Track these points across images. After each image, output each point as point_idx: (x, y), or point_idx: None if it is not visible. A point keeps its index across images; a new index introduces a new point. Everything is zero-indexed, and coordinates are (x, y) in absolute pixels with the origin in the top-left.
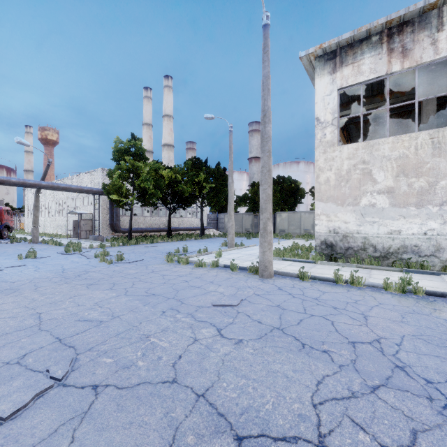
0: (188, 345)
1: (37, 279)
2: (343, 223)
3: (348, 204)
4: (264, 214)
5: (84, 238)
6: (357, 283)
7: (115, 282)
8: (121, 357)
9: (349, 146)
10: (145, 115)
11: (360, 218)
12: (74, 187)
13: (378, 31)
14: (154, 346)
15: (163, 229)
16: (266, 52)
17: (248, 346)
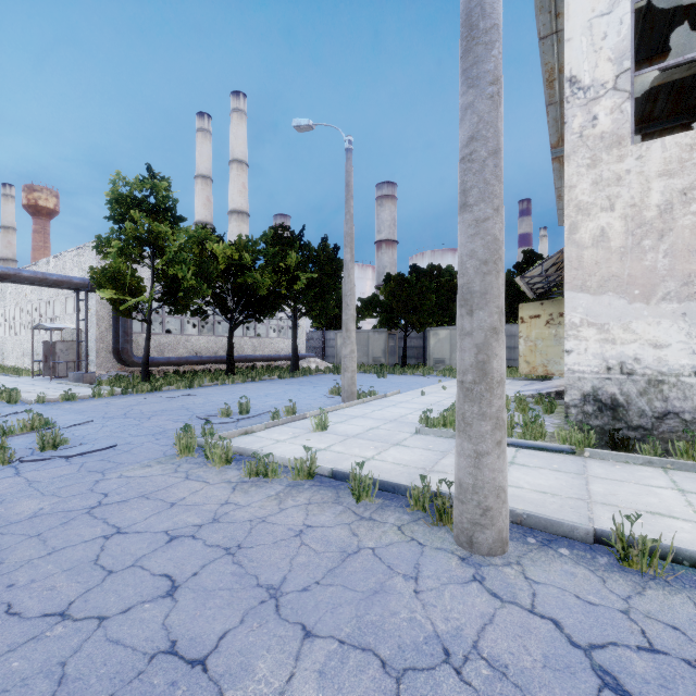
0: None
1: None
2: (650, 346)
3: (666, 298)
4: (478, 314)
5: (62, 377)
6: None
7: None
8: None
9: (668, 140)
10: (199, 161)
11: None
12: (27, 274)
13: None
14: None
15: (221, 358)
16: None
17: None
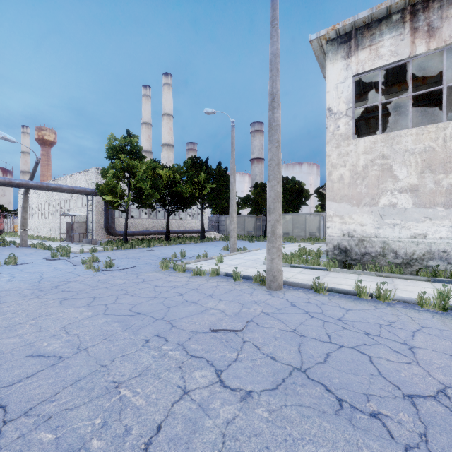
0: (173, 403)
1: (5, 291)
2: (359, 225)
3: (365, 205)
4: (272, 215)
5: (77, 241)
6: (385, 298)
7: (96, 296)
8: (68, 429)
9: (366, 139)
10: (144, 114)
11: (378, 220)
12: (65, 187)
13: (400, 8)
14: (124, 404)
15: (161, 232)
16: (274, 26)
17: (261, 404)
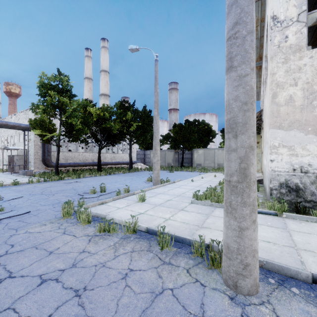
0: None
1: None
2: None
3: None
4: (241, 137)
5: (17, 172)
6: None
7: None
8: None
9: None
10: (86, 71)
11: None
12: None
13: None
14: None
15: (95, 163)
16: None
17: None
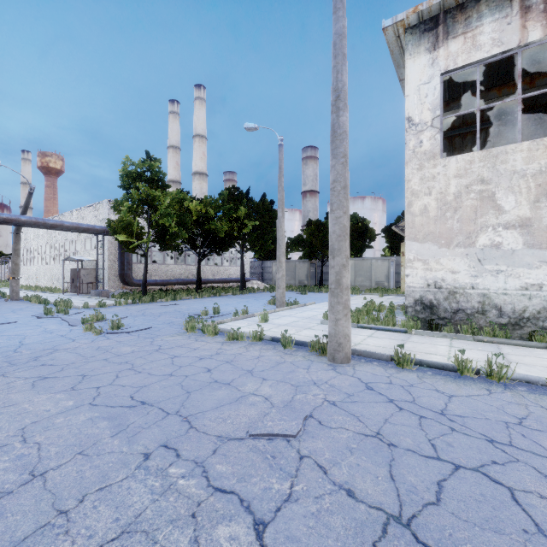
0: None
1: None
2: (450, 272)
3: (458, 245)
4: (337, 259)
5: (84, 293)
6: (500, 376)
7: (87, 373)
8: None
9: (459, 157)
10: (171, 135)
11: (475, 265)
12: (68, 224)
13: None
14: None
15: (191, 281)
16: None
17: None
